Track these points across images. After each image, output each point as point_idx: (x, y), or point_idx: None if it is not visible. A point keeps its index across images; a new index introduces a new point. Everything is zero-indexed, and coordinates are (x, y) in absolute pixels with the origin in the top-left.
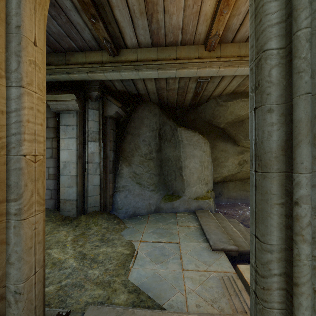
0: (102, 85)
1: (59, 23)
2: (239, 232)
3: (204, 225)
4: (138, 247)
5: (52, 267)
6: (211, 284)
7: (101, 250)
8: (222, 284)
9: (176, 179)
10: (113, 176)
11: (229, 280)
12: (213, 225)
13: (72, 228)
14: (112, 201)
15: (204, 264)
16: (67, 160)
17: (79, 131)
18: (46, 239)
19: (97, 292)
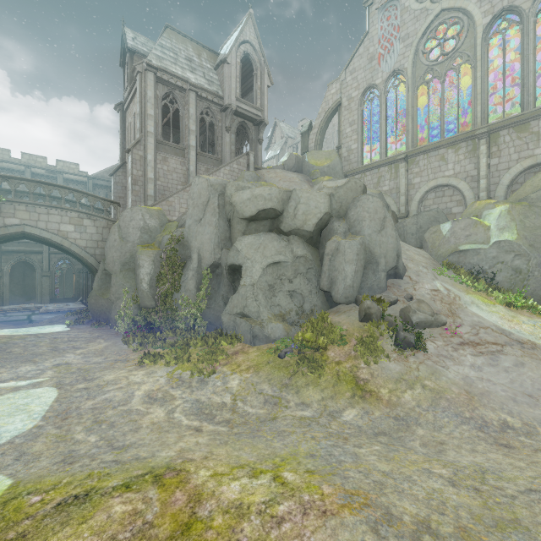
0: None
1: None
2: None
3: None
4: None
5: None
6: None
7: None
8: None
9: (33, 292)
10: None
11: None
12: None
13: None
14: None
15: None
16: None
17: None
18: None
19: None
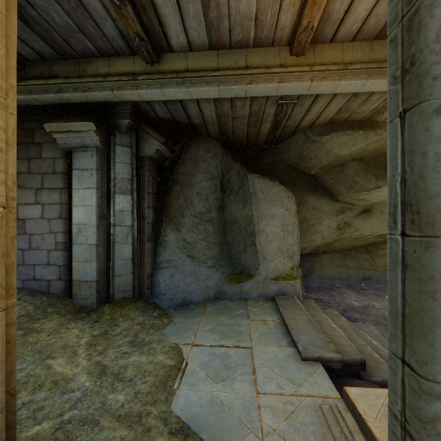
0: (136, 109)
1: (65, 10)
2: (341, 329)
3: (288, 320)
4: (187, 354)
5: (51, 389)
6: (303, 418)
7: (131, 360)
8: (320, 418)
9: (245, 250)
10: (152, 246)
11: (332, 412)
12: (302, 320)
13: (89, 324)
14: (151, 283)
15: (290, 383)
16: (83, 222)
17: (101, 178)
18: (47, 342)
19: (119, 432)
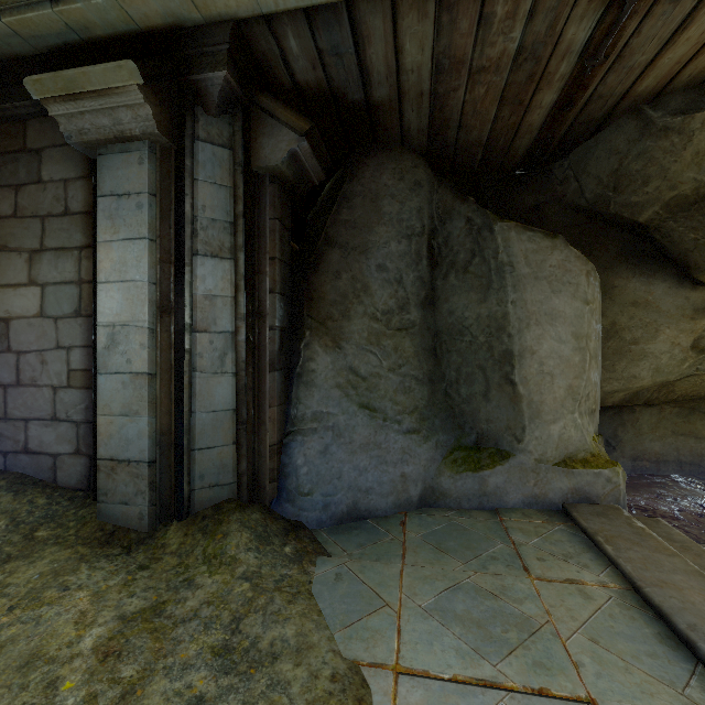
0: (243, 49)
1: None
2: None
3: (653, 589)
4: None
5: None
6: None
7: None
8: None
9: (488, 395)
10: (281, 381)
11: None
12: (698, 592)
13: (123, 573)
14: (278, 467)
15: None
16: (121, 320)
17: (161, 215)
18: None
19: None
